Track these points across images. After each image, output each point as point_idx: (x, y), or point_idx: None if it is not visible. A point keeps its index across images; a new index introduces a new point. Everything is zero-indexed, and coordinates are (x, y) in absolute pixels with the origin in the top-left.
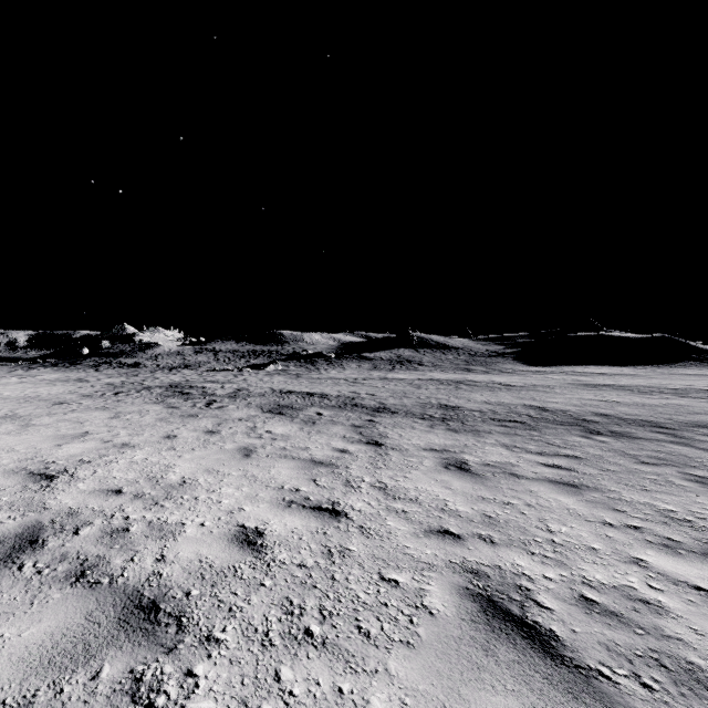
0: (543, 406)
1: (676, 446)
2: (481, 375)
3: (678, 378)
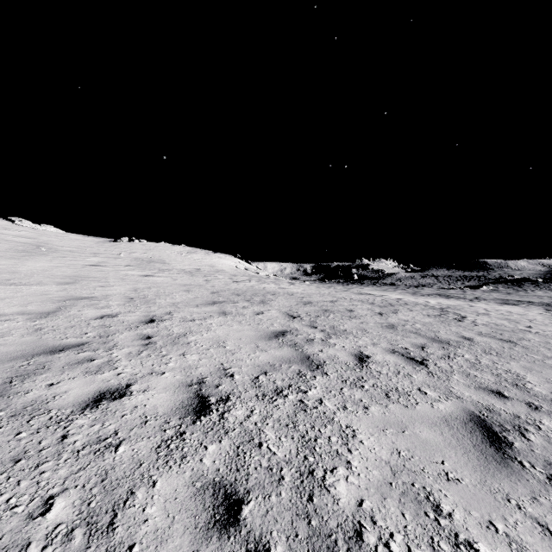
0: None
1: None
2: None
3: None
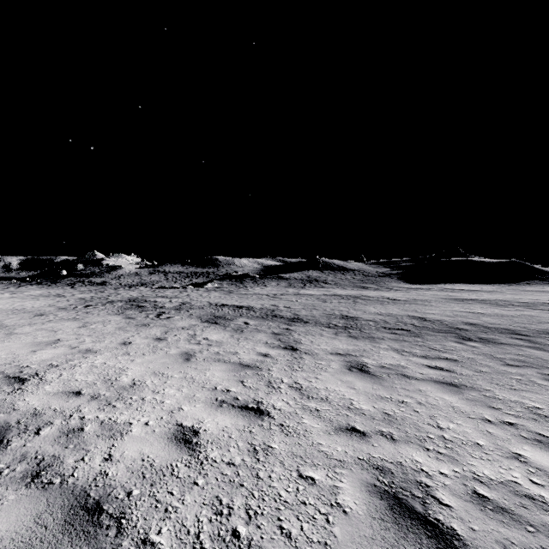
0: (423, 317)
1: (533, 350)
2: (373, 291)
3: (527, 294)
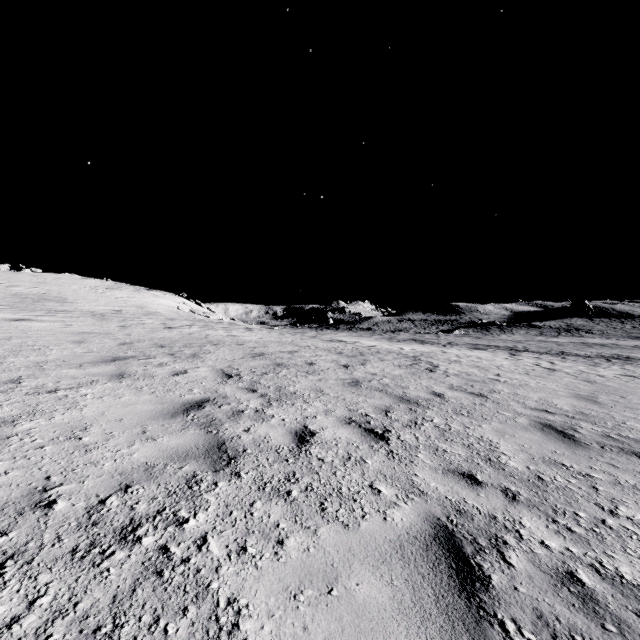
0: (624, 354)
1: None
2: (638, 342)
3: None
